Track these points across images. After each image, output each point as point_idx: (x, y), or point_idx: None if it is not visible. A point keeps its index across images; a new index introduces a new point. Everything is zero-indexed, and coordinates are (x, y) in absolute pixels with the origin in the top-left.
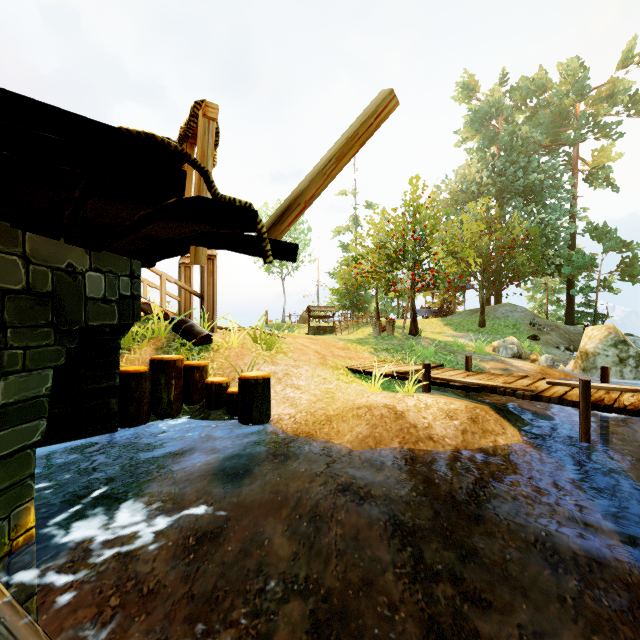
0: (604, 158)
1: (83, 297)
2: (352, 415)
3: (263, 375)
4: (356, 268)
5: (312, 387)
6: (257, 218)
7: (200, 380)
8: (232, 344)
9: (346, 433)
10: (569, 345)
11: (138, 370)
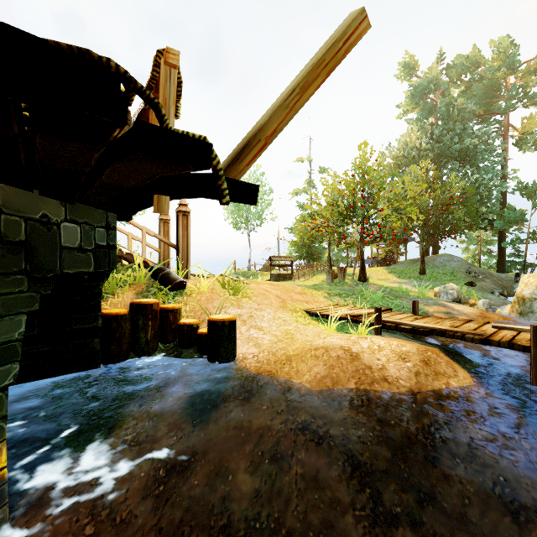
0: (532, 125)
1: (58, 246)
2: (310, 355)
3: (229, 318)
4: (312, 223)
5: (273, 328)
6: (212, 153)
7: (174, 321)
8: (203, 289)
9: (305, 373)
10: (503, 291)
11: (119, 313)
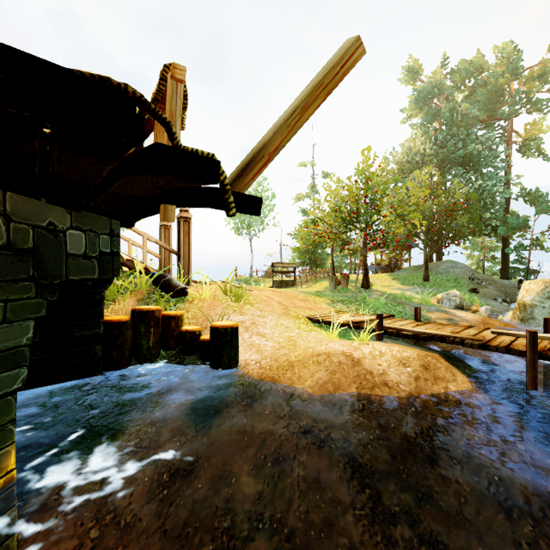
0: (536, 131)
1: (64, 253)
2: (312, 361)
3: (232, 324)
4: (314, 229)
5: (276, 335)
6: (220, 169)
7: (176, 328)
8: (205, 296)
9: (307, 378)
10: (506, 297)
11: (120, 319)
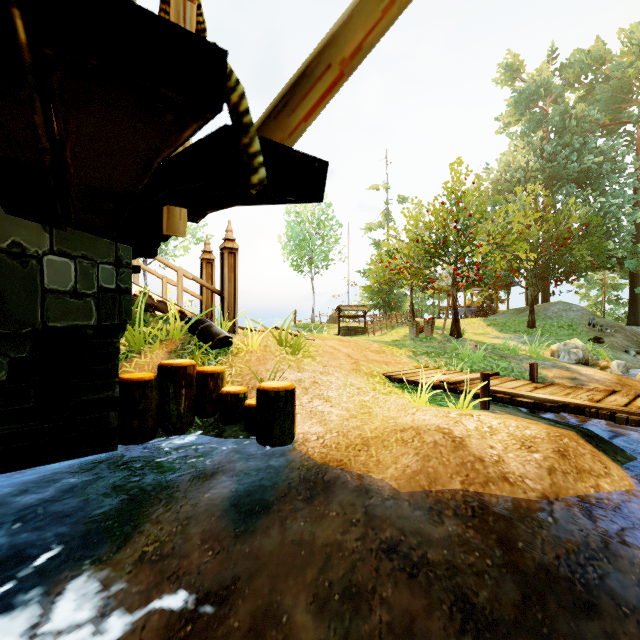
0: None
1: (39, 289)
2: (395, 439)
3: (285, 386)
4: (390, 263)
5: (344, 399)
6: (229, 77)
7: (214, 389)
8: (254, 347)
9: (389, 465)
10: None
11: (142, 378)
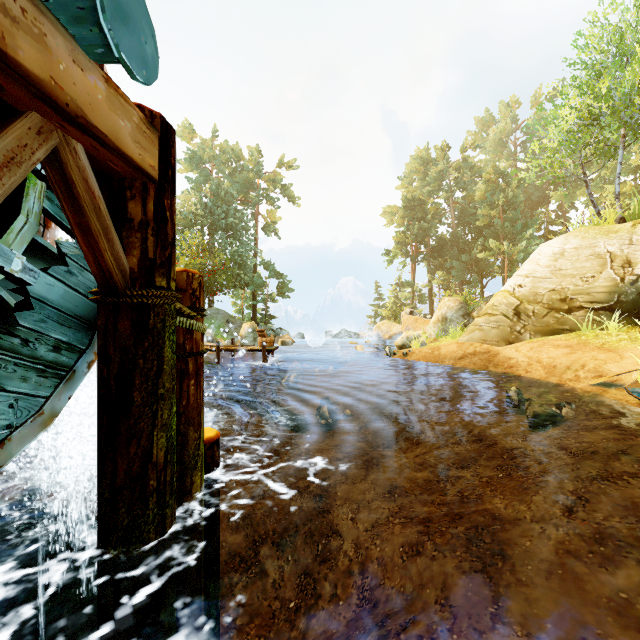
0: (273, 217)
1: None
2: None
3: None
4: None
5: None
6: None
7: None
8: None
9: None
10: None
11: None
